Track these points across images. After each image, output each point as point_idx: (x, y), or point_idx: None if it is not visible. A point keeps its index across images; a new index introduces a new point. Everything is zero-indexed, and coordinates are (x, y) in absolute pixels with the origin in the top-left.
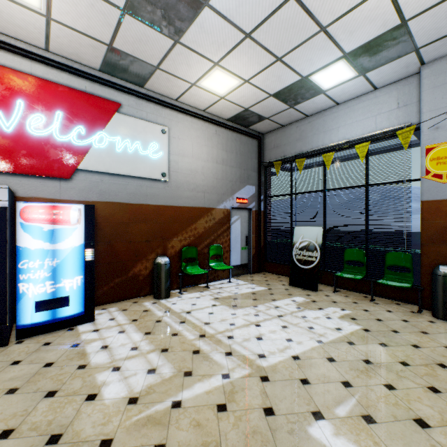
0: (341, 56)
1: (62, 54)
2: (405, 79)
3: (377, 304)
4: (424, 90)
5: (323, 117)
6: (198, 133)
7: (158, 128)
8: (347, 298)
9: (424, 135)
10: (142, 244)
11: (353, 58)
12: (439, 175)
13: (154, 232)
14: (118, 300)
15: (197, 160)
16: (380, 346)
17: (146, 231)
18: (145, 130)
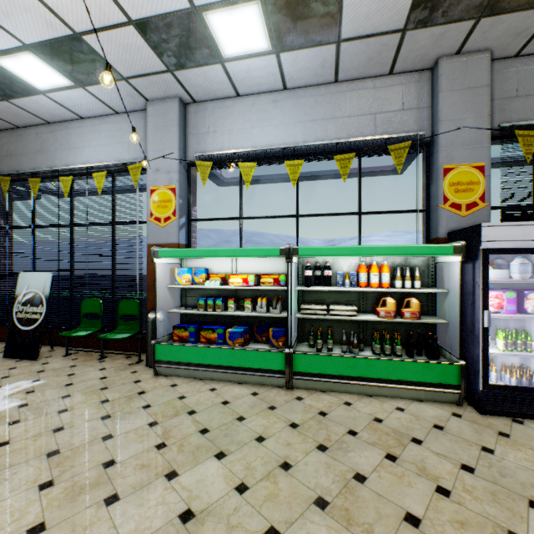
0: (21, 45)
1: None
2: (142, 112)
3: (101, 363)
4: (150, 128)
5: (67, 129)
6: None
7: None
8: (71, 362)
9: (150, 175)
10: None
11: (46, 57)
12: (160, 219)
13: None
14: None
15: None
16: (5, 427)
17: None
18: None
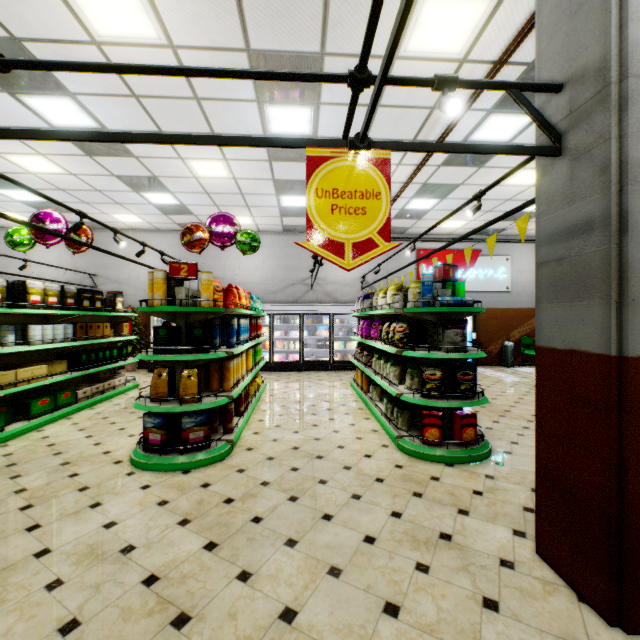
0: None
1: (455, 234)
2: None
3: None
4: None
5: None
6: (532, 254)
7: (503, 258)
8: None
9: None
10: (493, 333)
11: None
12: None
13: (500, 326)
14: (479, 365)
15: (532, 274)
16: None
17: (495, 325)
18: (495, 262)
